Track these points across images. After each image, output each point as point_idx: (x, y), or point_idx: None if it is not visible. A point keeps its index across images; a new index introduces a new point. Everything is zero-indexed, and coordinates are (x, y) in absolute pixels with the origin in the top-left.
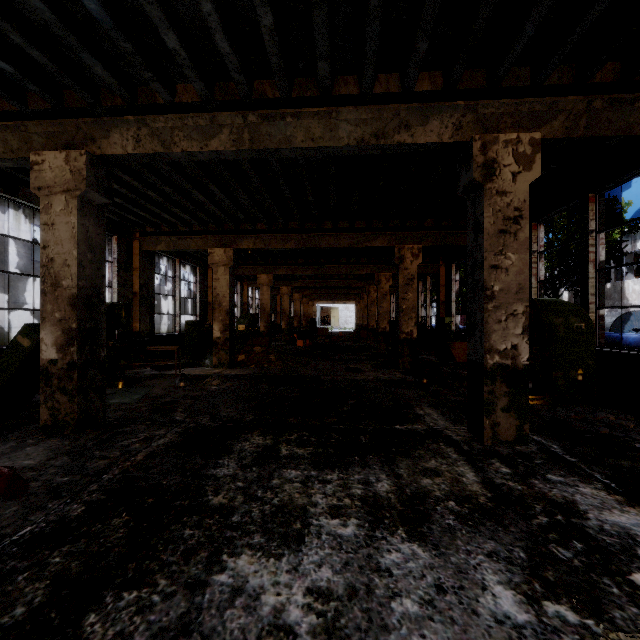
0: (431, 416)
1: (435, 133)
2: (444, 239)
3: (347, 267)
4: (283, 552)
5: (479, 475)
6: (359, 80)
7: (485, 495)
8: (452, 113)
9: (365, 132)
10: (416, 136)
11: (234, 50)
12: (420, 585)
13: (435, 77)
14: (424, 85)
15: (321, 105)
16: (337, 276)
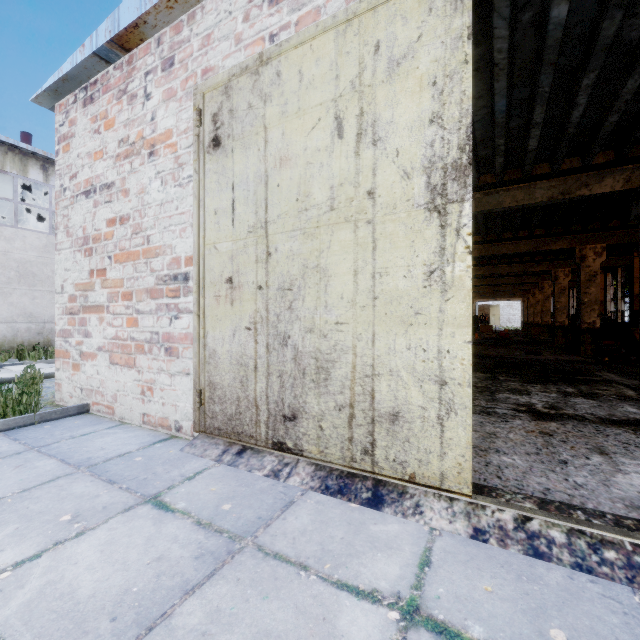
0: (608, 376)
1: (608, 186)
2: (632, 236)
3: (520, 266)
4: (522, 395)
5: (637, 393)
6: (550, 166)
7: (637, 396)
8: (622, 173)
9: (554, 193)
10: (593, 190)
11: (476, 171)
12: (590, 404)
13: (608, 154)
14: (599, 160)
15: (522, 180)
16: (506, 274)
